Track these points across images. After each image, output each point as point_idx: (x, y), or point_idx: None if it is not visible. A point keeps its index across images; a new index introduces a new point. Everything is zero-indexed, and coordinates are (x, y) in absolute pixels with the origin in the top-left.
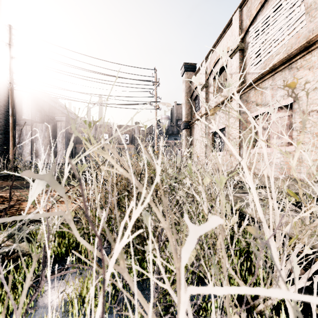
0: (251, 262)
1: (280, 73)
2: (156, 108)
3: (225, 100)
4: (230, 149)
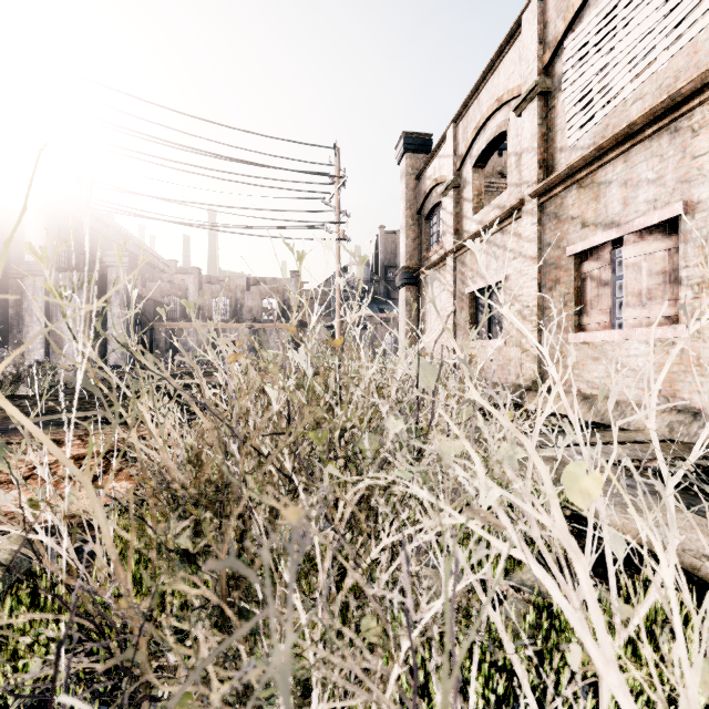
0: None
1: (647, 145)
2: (338, 237)
3: None
4: (515, 332)
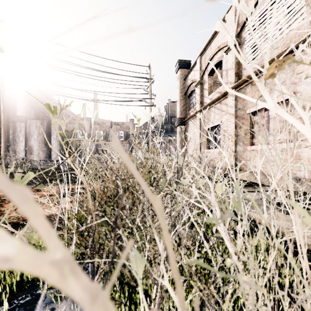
0: (269, 286)
1: None
2: (150, 104)
3: (299, 44)
4: (225, 146)
